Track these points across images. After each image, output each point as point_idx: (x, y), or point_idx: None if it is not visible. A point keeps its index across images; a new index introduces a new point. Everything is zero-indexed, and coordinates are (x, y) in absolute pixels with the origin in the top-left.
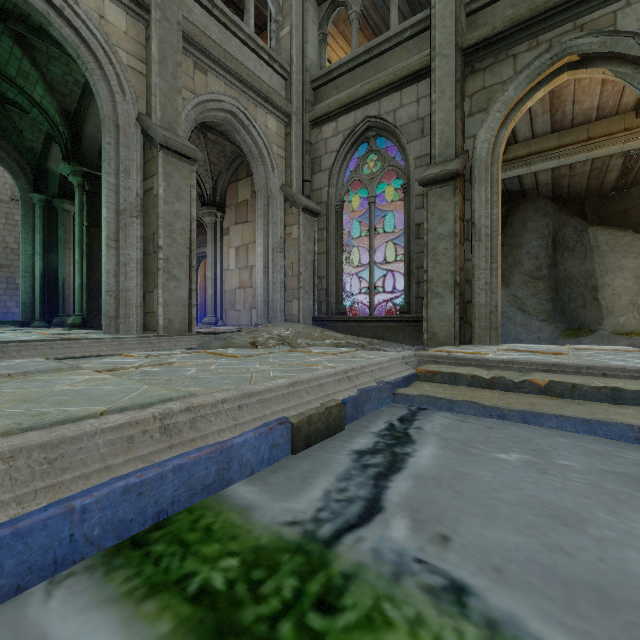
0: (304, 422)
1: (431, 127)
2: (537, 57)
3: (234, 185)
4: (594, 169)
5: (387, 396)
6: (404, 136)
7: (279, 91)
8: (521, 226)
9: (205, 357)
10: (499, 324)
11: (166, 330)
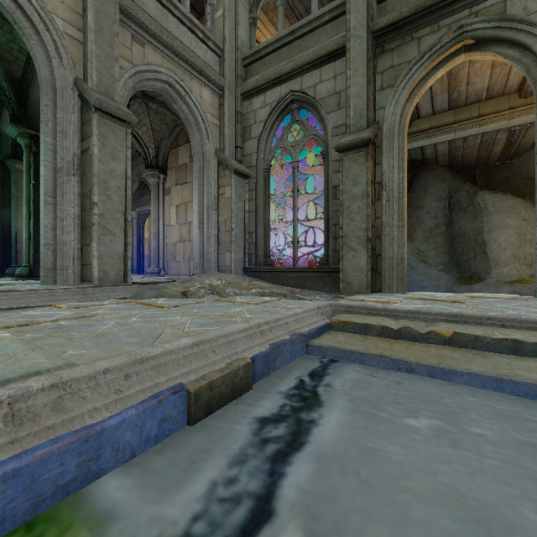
0: (203, 388)
1: (346, 100)
2: (438, 40)
3: (175, 150)
4: (483, 142)
5: (301, 348)
6: (323, 108)
7: (213, 66)
8: (423, 190)
9: (133, 307)
10: (405, 274)
11: (101, 281)
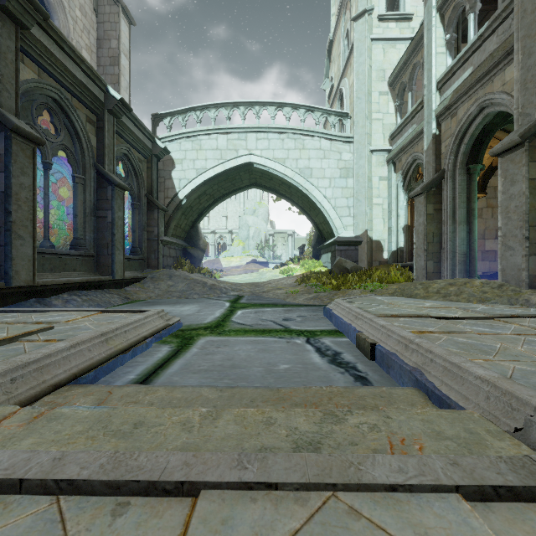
0: (358, 336)
1: None
2: None
3: None
4: None
5: (411, 385)
6: None
7: None
8: None
9: None
10: None
11: None
